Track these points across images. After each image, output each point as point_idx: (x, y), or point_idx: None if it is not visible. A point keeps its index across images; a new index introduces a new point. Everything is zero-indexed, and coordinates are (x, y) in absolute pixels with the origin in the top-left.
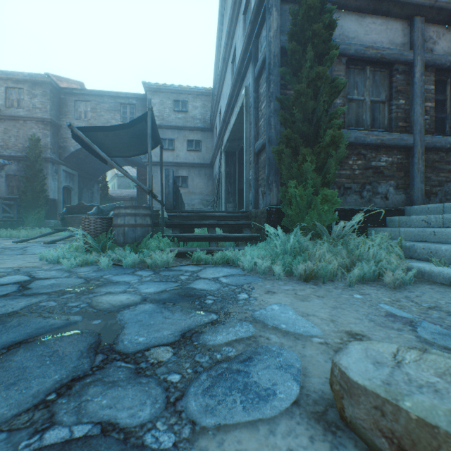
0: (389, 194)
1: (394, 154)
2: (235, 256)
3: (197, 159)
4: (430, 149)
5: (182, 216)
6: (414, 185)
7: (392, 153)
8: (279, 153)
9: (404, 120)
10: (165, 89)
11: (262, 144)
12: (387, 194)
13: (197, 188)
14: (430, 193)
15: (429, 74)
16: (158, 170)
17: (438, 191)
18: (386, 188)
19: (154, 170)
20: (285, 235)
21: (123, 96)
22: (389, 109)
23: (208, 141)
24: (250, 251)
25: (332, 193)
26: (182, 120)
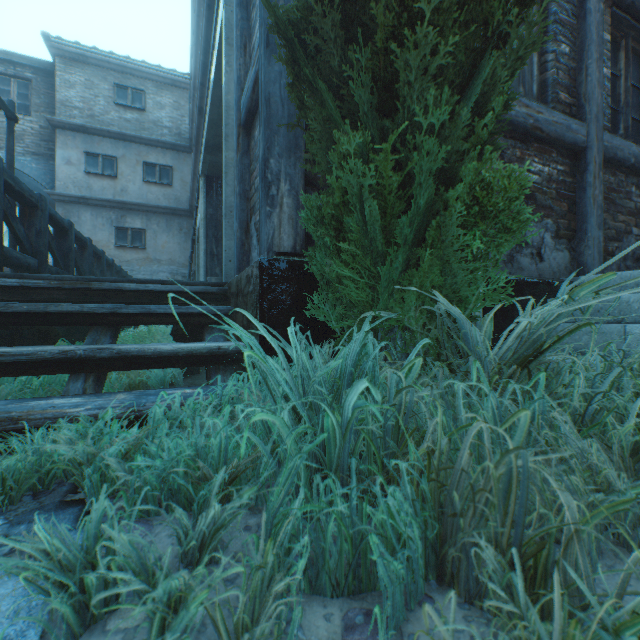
0: (544, 249)
1: (552, 160)
2: (99, 456)
3: (165, 200)
4: (606, 163)
5: (4, 289)
6: (588, 232)
7: (549, 156)
8: (296, 33)
9: (569, 91)
10: (96, 60)
11: (254, 78)
12: (542, 247)
13: (165, 252)
14: (605, 252)
15: (604, 8)
16: (82, 214)
17: (616, 249)
18: (540, 234)
19: (72, 212)
20: (320, 353)
21: (1, 57)
22: (540, 62)
23: (187, 169)
24: (168, 430)
25: (508, 183)
26: (134, 125)
